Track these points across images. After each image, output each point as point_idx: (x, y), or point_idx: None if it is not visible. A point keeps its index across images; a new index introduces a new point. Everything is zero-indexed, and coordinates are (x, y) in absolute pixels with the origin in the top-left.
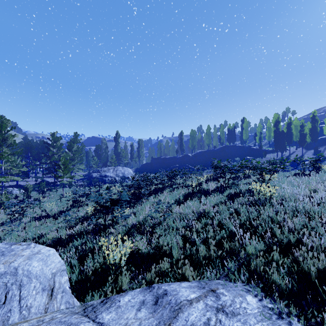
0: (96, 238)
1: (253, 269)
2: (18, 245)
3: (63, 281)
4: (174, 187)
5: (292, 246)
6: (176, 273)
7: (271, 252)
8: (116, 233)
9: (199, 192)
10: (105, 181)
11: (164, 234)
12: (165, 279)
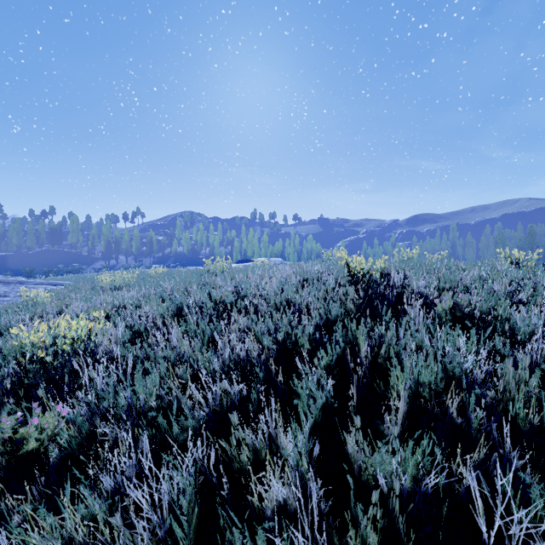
0: None
1: None
2: None
3: None
4: None
5: None
6: None
7: None
8: None
9: None
10: None
11: None
12: None
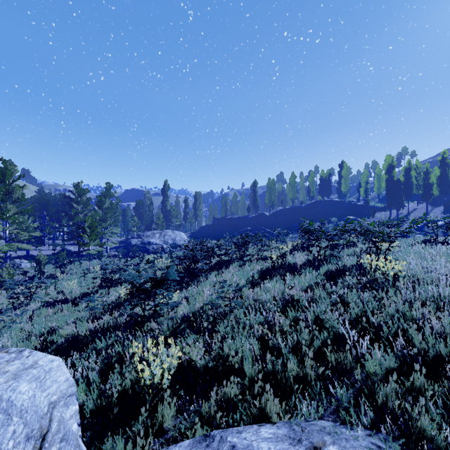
0: (129, 337)
1: (381, 403)
2: (4, 352)
3: (68, 415)
4: (246, 259)
5: (444, 362)
6: (250, 403)
7: (407, 372)
8: (158, 330)
9: (283, 268)
10: (149, 250)
11: (231, 335)
12: (232, 414)
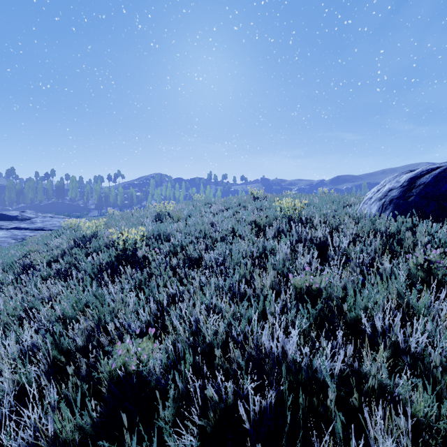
0: None
1: None
2: None
3: None
4: None
5: None
6: None
7: None
8: None
9: None
10: None
11: None
12: None
